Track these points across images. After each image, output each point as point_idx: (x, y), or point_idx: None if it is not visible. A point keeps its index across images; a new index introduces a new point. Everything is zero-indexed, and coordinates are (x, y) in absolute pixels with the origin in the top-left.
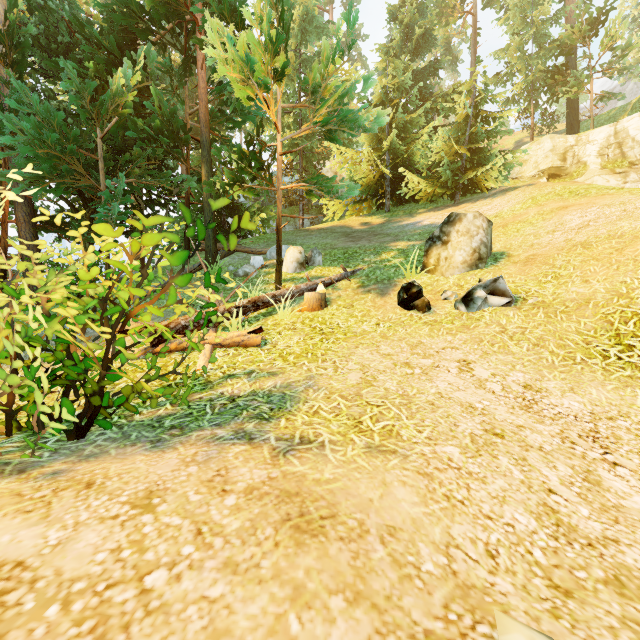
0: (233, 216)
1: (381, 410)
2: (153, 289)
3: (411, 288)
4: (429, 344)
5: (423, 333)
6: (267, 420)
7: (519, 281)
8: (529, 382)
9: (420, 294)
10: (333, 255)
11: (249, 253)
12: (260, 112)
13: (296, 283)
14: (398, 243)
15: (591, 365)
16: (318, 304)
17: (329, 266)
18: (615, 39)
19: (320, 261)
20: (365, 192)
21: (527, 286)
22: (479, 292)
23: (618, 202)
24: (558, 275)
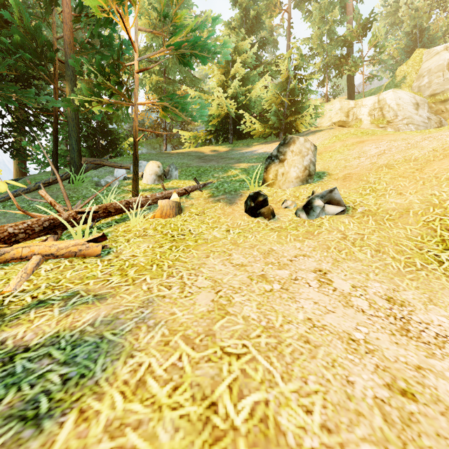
0: (106, 139)
1: (244, 366)
2: (8, 195)
3: (258, 197)
4: (281, 251)
5: (272, 240)
6: (36, 424)
7: (344, 193)
8: (389, 294)
9: (265, 203)
10: (188, 171)
11: (115, 167)
12: (127, 50)
13: (153, 192)
14: (240, 164)
15: (432, 271)
16: (171, 211)
17: (184, 179)
18: (378, 39)
19: (176, 175)
20: (214, 127)
21: (352, 197)
22: (317, 201)
23: (400, 138)
24: (375, 189)
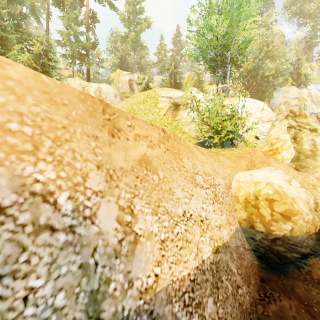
0: None
1: None
2: None
3: None
4: None
5: None
6: None
7: None
8: None
9: None
10: None
11: None
12: None
13: None
14: None
15: None
16: None
17: None
18: (99, 55)
19: None
20: None
21: None
22: None
23: None
24: None
